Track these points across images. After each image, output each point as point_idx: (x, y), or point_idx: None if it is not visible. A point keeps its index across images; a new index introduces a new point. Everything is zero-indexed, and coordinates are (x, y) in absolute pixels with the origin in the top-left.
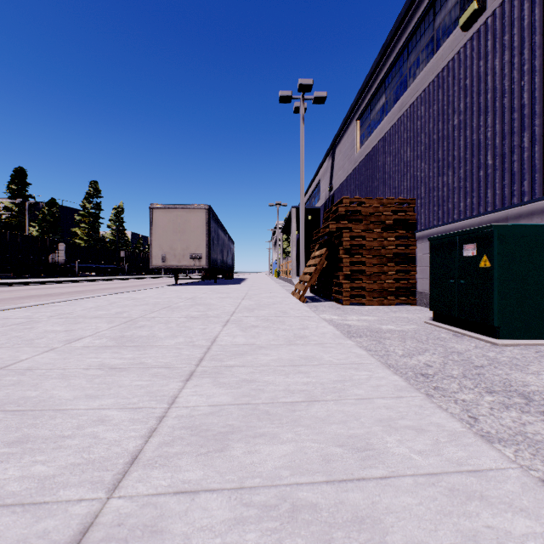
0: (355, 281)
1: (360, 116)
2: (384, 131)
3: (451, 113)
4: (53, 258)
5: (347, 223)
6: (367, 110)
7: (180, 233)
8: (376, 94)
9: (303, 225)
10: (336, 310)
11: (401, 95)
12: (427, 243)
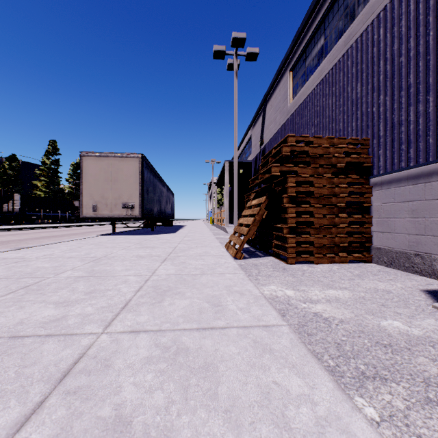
0: (302, 235)
1: (294, 67)
2: (324, 72)
3: (434, 20)
4: (6, 207)
5: (292, 166)
6: (302, 58)
7: (112, 182)
8: (313, 38)
9: (236, 176)
10: (284, 274)
11: (346, 29)
12: (389, 190)
